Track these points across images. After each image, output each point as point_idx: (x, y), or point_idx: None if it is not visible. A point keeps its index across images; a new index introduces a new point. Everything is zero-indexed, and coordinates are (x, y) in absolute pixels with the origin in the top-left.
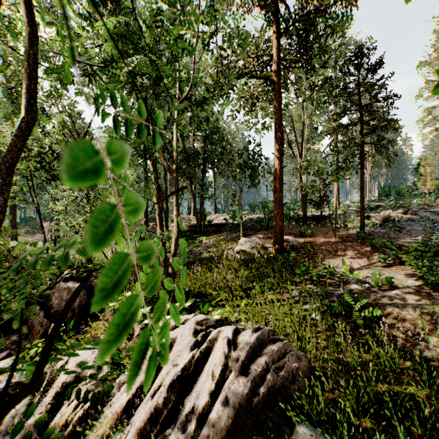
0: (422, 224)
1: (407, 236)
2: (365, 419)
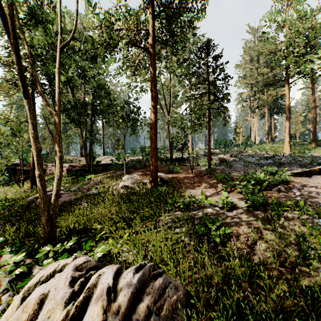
0: (241, 163)
1: (235, 171)
2: None
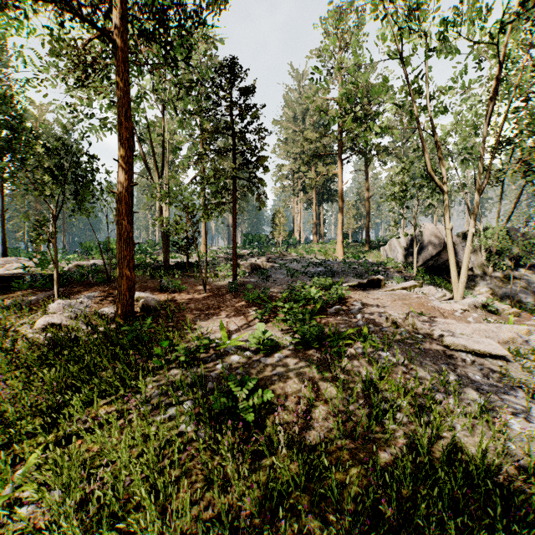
0: (283, 272)
1: (274, 286)
2: None
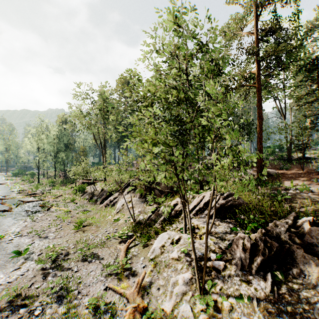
0: None
1: None
2: (260, 215)
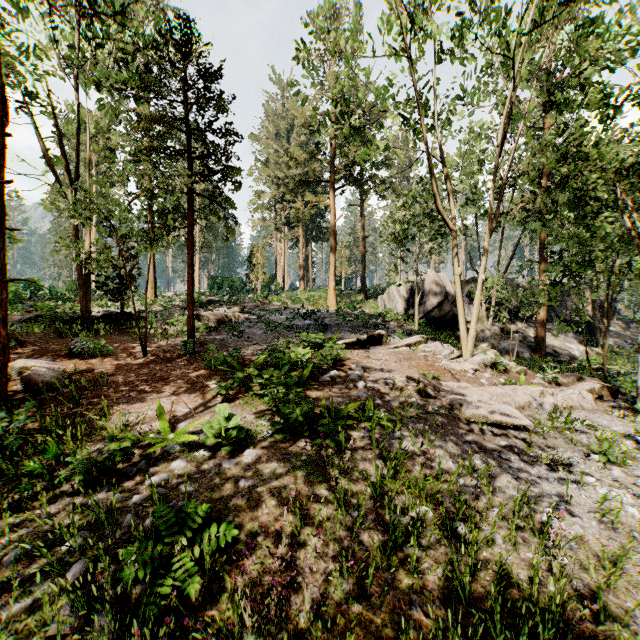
0: (262, 326)
1: (249, 345)
2: None
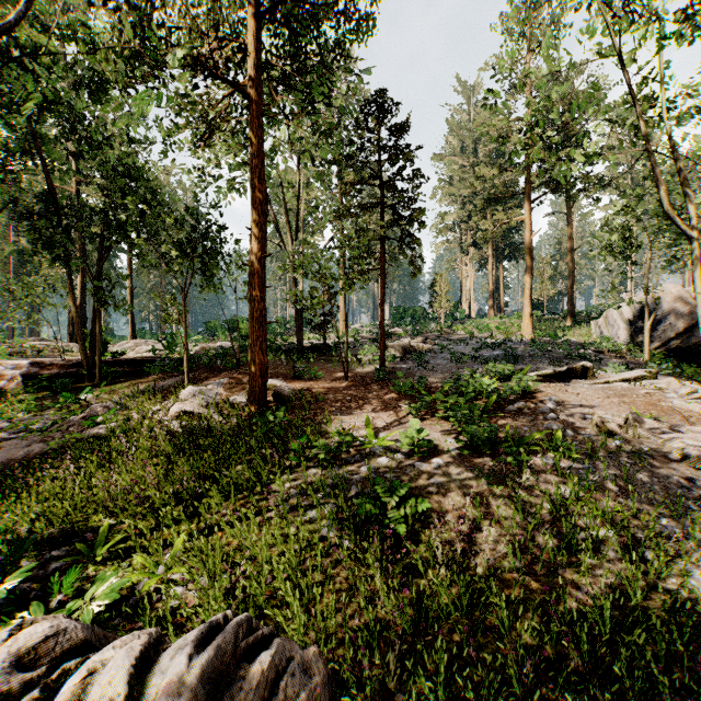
0: (446, 357)
1: (433, 374)
2: None
